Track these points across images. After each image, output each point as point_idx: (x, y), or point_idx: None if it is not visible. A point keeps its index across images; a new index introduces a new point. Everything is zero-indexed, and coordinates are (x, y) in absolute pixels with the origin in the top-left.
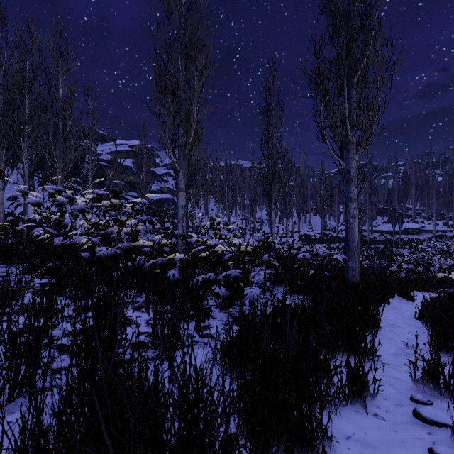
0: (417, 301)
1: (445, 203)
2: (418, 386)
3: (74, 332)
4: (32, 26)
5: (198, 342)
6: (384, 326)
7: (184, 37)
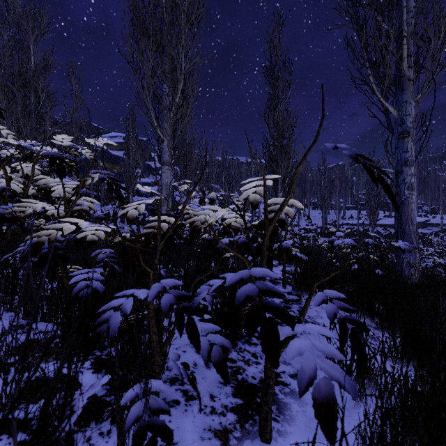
0: None
1: None
2: None
3: None
4: None
5: None
6: None
7: None
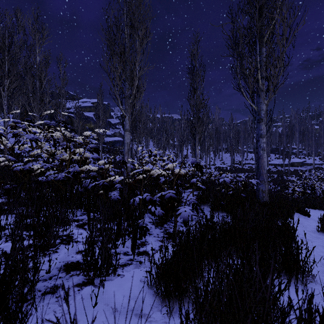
0: (311, 217)
1: (320, 144)
2: None
3: None
4: (19, 12)
5: (134, 261)
6: (297, 240)
7: (129, 11)
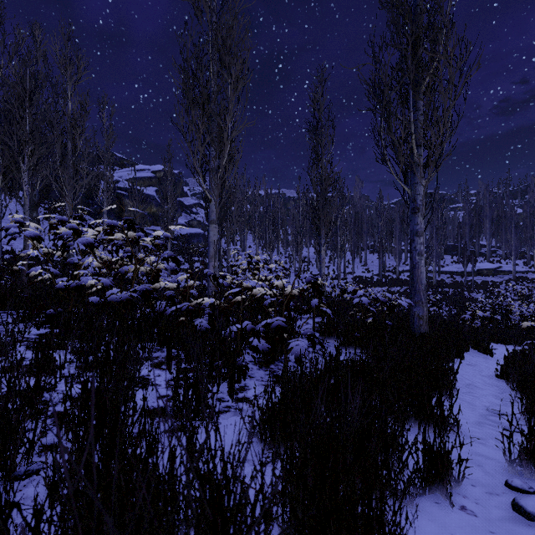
0: (496, 356)
1: (525, 239)
2: (514, 468)
3: (65, 400)
4: (37, 29)
5: (232, 408)
6: (459, 387)
7: (216, 39)
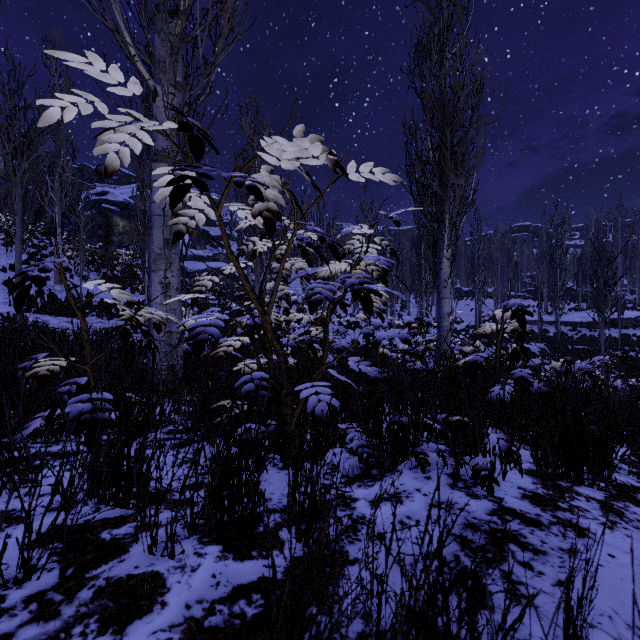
0: None
1: None
2: None
3: None
4: None
5: None
6: None
7: None
